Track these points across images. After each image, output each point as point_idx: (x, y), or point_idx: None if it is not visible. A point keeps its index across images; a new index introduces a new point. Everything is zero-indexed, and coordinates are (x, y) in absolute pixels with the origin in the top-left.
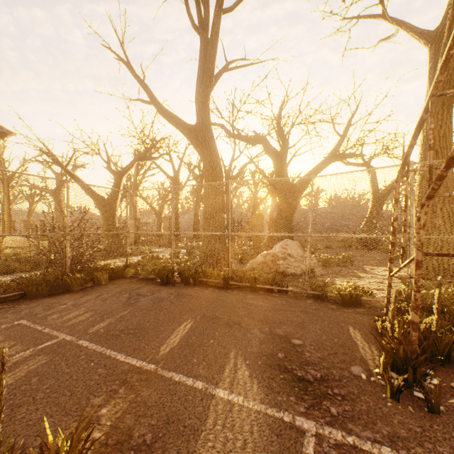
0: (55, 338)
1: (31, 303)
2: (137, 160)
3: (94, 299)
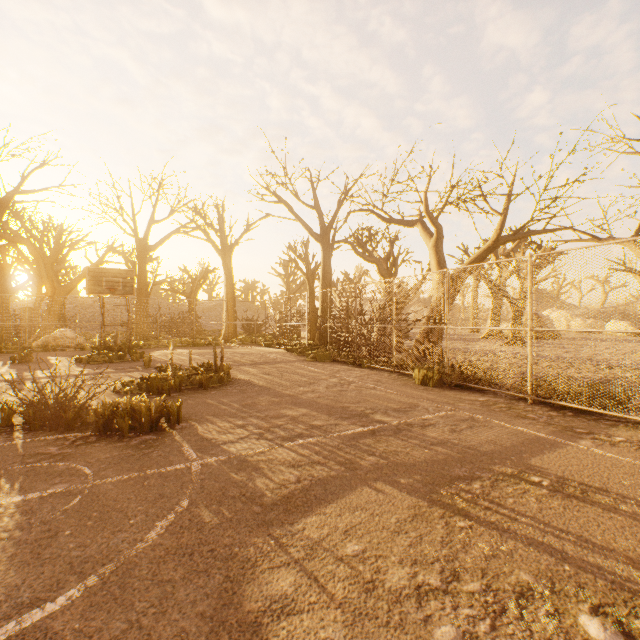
0: None
1: None
2: None
3: None
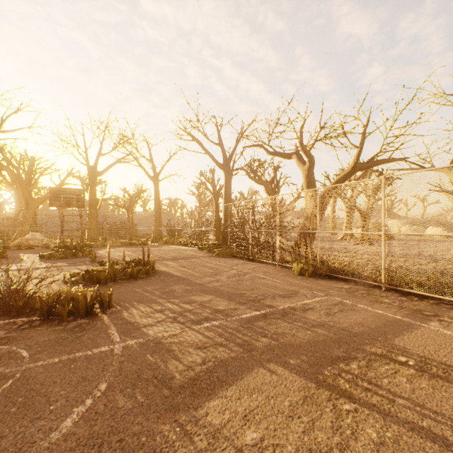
0: None
1: None
2: None
3: None
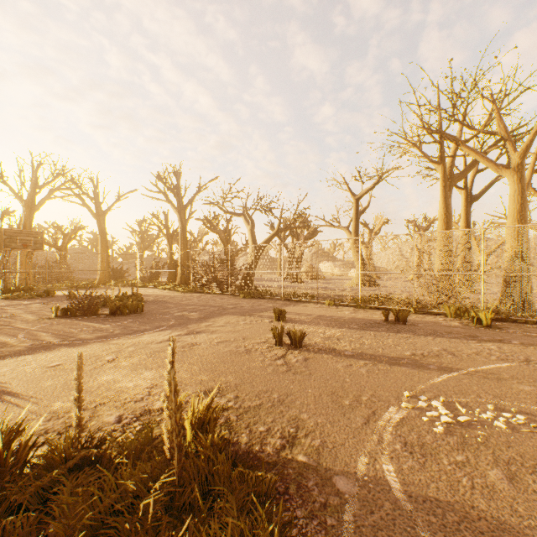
0: None
1: None
2: None
3: None
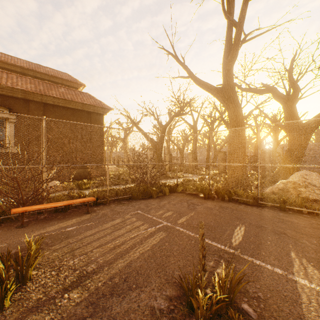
0: (162, 223)
1: (136, 202)
2: (174, 116)
3: (167, 203)
